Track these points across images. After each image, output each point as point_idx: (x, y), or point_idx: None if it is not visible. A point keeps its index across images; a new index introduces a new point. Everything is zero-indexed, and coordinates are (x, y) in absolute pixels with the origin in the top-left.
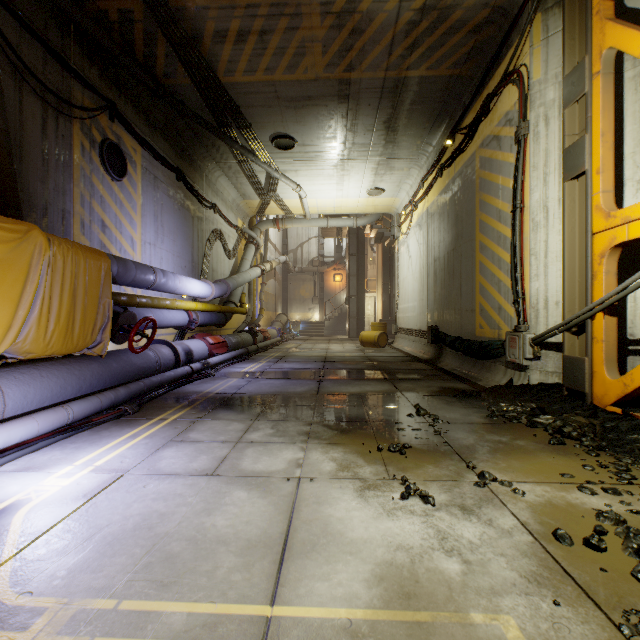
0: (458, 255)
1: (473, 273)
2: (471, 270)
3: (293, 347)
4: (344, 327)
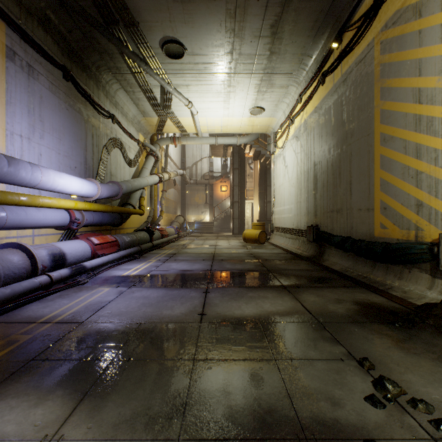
0: (347, 154)
1: (370, 169)
2: (367, 167)
3: (186, 243)
4: (228, 226)
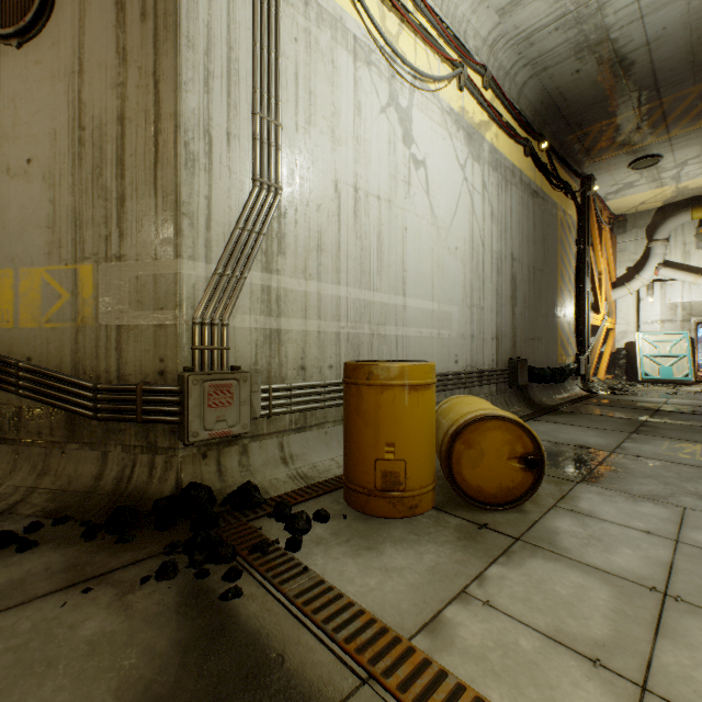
0: (545, 281)
1: (557, 309)
2: (555, 305)
3: None
4: None
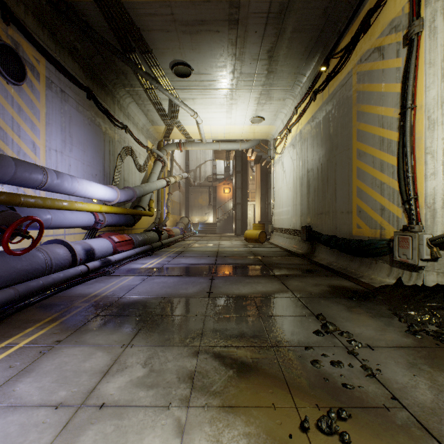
0: (332, 164)
1: (349, 179)
2: (347, 176)
3: (192, 243)
4: (231, 227)
